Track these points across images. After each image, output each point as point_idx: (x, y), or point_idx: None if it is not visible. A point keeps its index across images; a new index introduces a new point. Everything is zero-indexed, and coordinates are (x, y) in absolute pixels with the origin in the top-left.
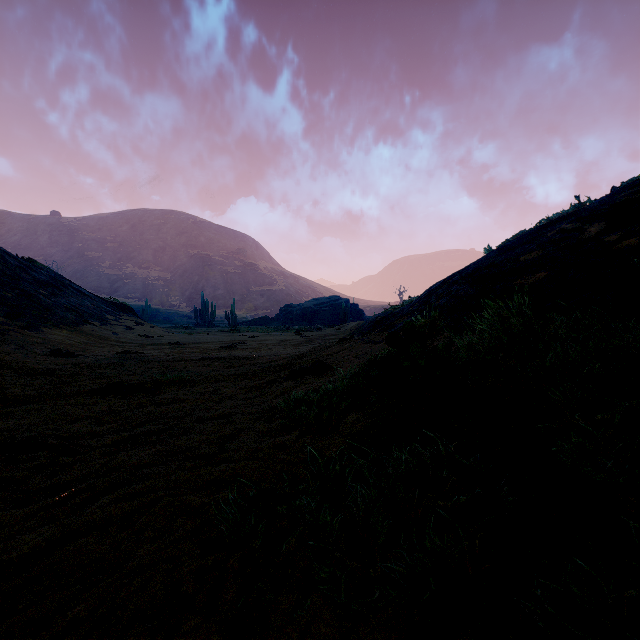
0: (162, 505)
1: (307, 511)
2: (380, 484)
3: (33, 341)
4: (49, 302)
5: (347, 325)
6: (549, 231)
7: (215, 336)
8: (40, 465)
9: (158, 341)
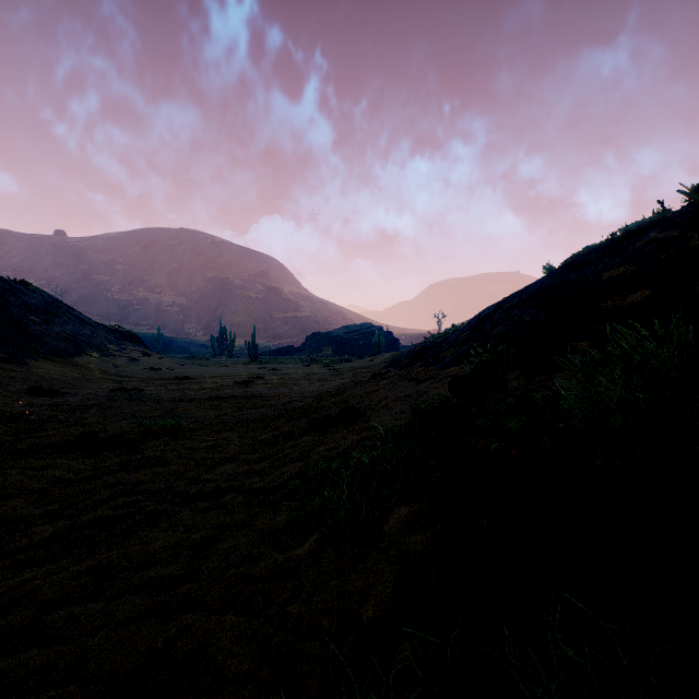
0: None
1: None
2: None
3: (12, 376)
4: (40, 330)
5: (381, 356)
6: (634, 242)
7: (232, 369)
8: None
9: (165, 375)
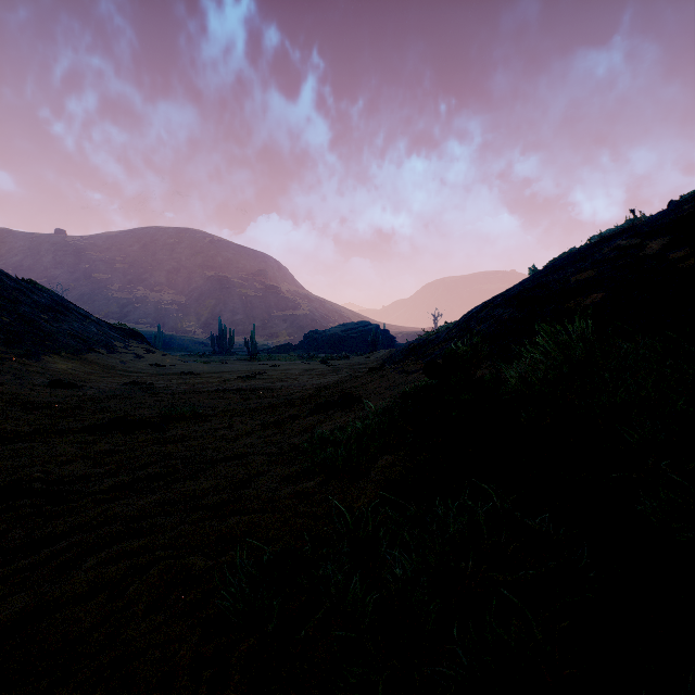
0: (158, 569)
1: (333, 584)
2: (423, 550)
3: (31, 371)
4: (51, 328)
5: (377, 353)
6: (603, 248)
7: (233, 365)
8: (22, 516)
9: (170, 370)
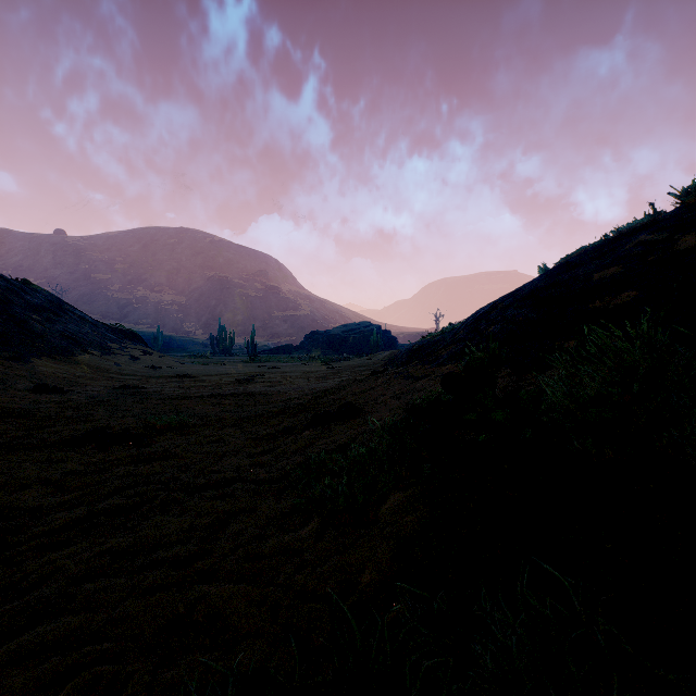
0: (75, 688)
1: None
2: None
3: (17, 374)
4: (43, 329)
5: (379, 355)
6: (625, 244)
7: (231, 367)
8: None
9: (166, 373)
